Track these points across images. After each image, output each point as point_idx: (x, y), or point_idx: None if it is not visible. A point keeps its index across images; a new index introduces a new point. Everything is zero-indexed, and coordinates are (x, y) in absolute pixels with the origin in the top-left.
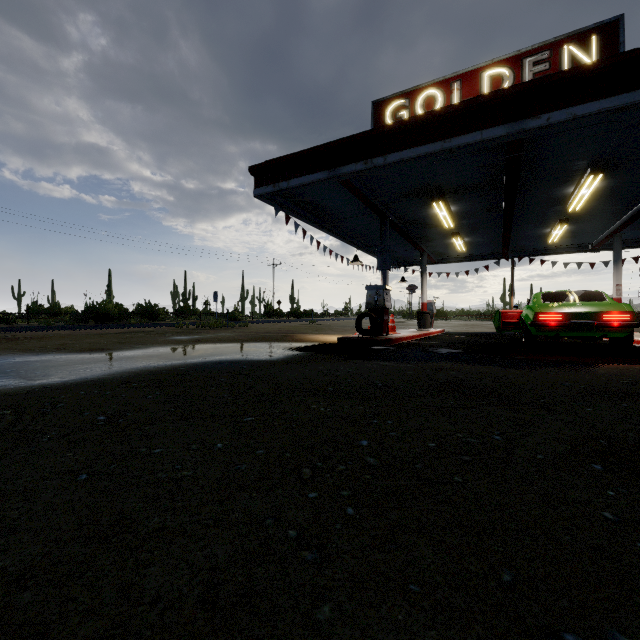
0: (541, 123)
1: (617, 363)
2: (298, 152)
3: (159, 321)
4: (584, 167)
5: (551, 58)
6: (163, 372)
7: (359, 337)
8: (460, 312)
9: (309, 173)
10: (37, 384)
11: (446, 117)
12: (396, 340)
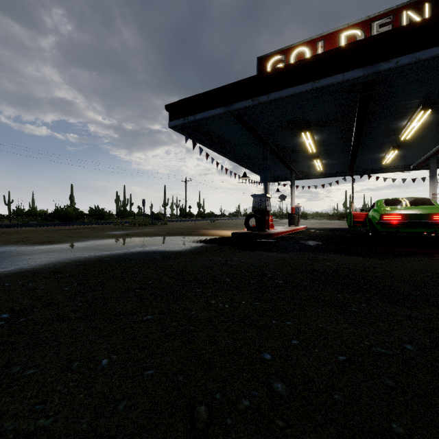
0: (391, 66)
1: None
2: (202, 93)
3: (105, 220)
4: (417, 105)
5: (393, 21)
6: (90, 262)
7: (247, 232)
8: (315, 214)
9: (210, 109)
10: None
11: (315, 63)
12: (275, 234)
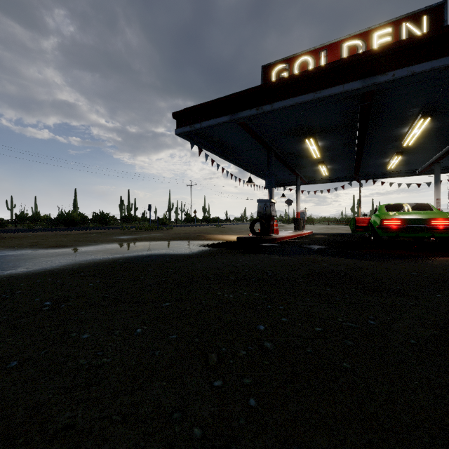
0: (388, 78)
1: (445, 256)
2: (208, 102)
3: (110, 225)
4: (417, 113)
5: (393, 33)
6: (105, 264)
7: (252, 237)
8: (323, 219)
9: (216, 117)
10: (6, 273)
11: (317, 75)
12: (279, 239)
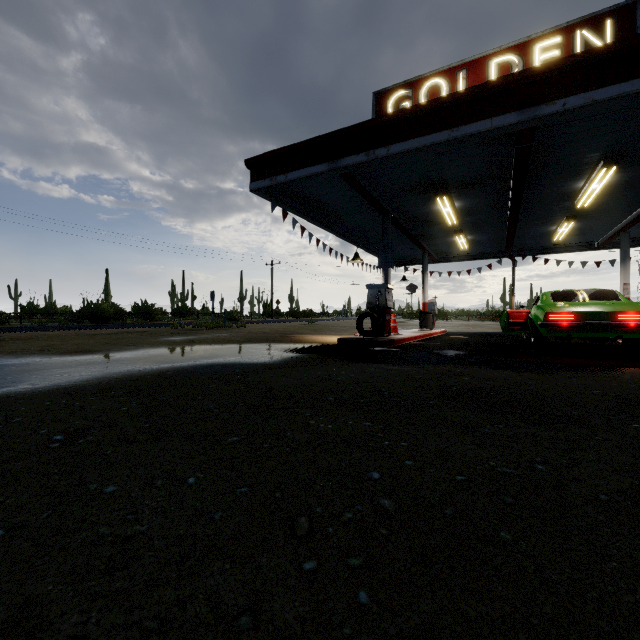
0: (556, 109)
1: (639, 366)
2: (296, 144)
3: (156, 321)
4: (596, 159)
5: (563, 44)
6: (147, 377)
7: (360, 338)
8: (460, 312)
9: (308, 166)
10: (1, 392)
11: (453, 104)
12: (398, 341)
